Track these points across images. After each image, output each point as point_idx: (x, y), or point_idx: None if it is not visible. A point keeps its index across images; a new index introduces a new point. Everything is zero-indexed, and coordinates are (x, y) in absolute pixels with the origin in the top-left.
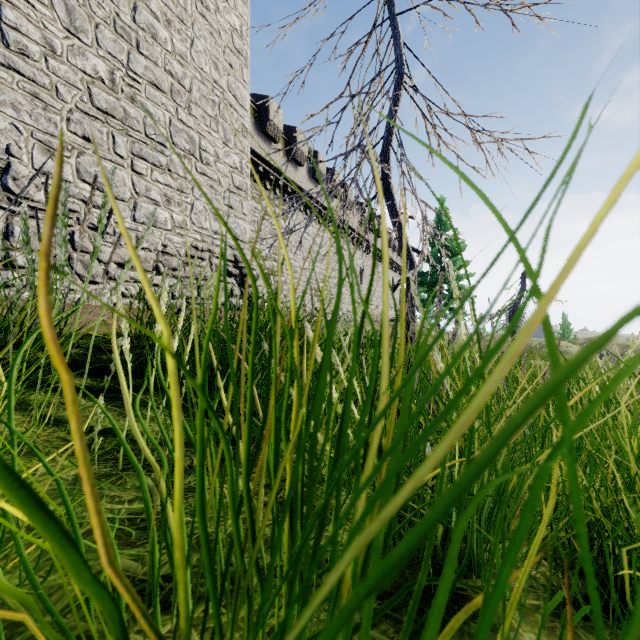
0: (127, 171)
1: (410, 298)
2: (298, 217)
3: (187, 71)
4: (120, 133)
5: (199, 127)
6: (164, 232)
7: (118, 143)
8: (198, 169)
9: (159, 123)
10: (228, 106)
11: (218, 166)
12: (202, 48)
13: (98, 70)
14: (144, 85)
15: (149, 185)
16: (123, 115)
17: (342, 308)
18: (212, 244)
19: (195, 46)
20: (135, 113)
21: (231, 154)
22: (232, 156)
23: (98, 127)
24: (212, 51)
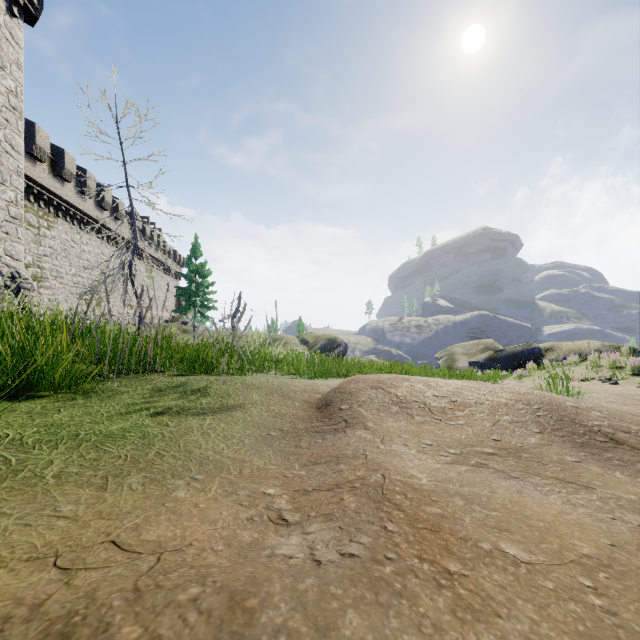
0: None
1: (140, 317)
2: (64, 227)
3: None
4: None
5: None
6: None
7: None
8: None
9: None
10: (5, 153)
11: None
12: None
13: None
14: None
15: None
16: None
17: (113, 311)
18: None
19: None
20: None
21: (8, 191)
22: (8, 192)
23: None
24: None
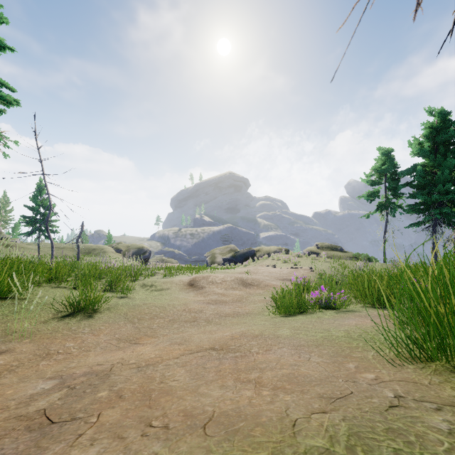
0: None
1: (53, 251)
2: None
3: None
4: None
5: None
6: None
7: None
8: None
9: None
10: None
11: None
12: None
13: None
14: None
15: None
16: None
17: None
18: None
19: None
20: None
21: None
22: None
23: None
24: None
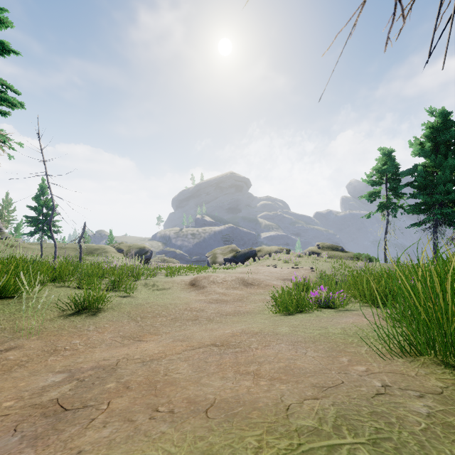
0: None
1: (56, 251)
2: None
3: None
4: None
5: None
6: None
7: None
8: None
9: None
10: None
11: None
12: None
13: None
14: None
15: None
16: None
17: None
18: None
19: None
20: None
21: None
22: None
23: None
24: None
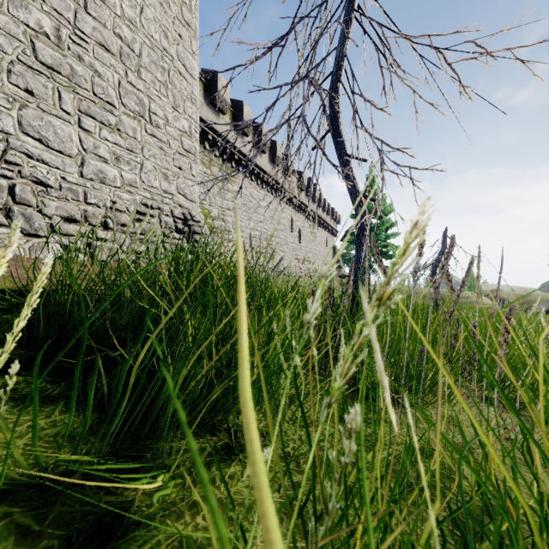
0: (74, 127)
1: (361, 248)
2: (244, 182)
3: (137, 36)
4: (66, 89)
5: (149, 91)
6: (113, 189)
7: (64, 99)
8: (148, 131)
9: (108, 83)
10: (177, 74)
11: (168, 129)
12: (152, 16)
13: (42, 25)
14: (92, 45)
15: (97, 143)
16: (70, 72)
17: (283, 264)
18: (162, 202)
19: (145, 13)
20: (82, 71)
21: (180, 119)
22: (181, 121)
23: (42, 81)
24: (162, 20)
